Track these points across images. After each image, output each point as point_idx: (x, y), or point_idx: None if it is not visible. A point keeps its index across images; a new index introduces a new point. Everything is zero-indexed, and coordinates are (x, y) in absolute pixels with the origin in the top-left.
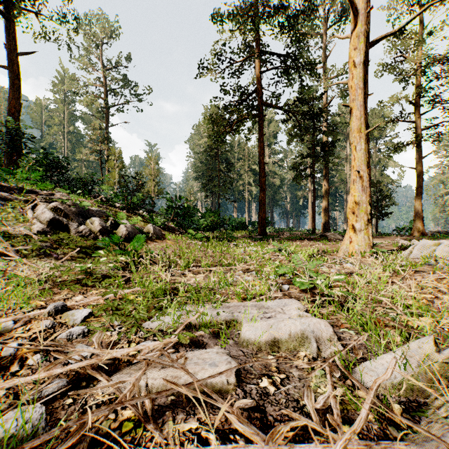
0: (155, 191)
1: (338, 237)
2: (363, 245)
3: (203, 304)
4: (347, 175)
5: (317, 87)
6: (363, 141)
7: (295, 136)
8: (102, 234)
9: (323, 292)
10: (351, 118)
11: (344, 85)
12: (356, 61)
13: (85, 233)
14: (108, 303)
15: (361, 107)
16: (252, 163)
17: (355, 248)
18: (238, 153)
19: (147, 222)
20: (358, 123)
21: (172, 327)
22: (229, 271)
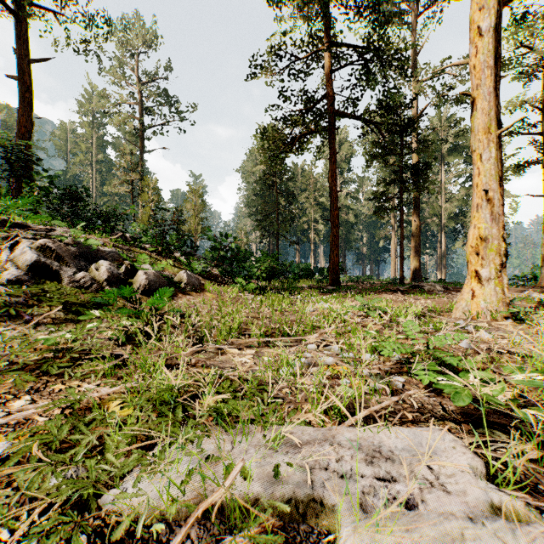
0: (198, 231)
1: (437, 288)
2: (494, 302)
3: (245, 436)
4: (442, 209)
5: (402, 97)
6: (494, 146)
7: (377, 157)
8: (110, 284)
9: (474, 396)
10: (473, 114)
11: (443, 88)
12: (482, 26)
13: (84, 283)
14: (49, 429)
15: (491, 95)
16: (319, 194)
17: (480, 306)
18: (301, 183)
19: (183, 268)
20: (485, 119)
21: (165, 511)
22: (294, 344)
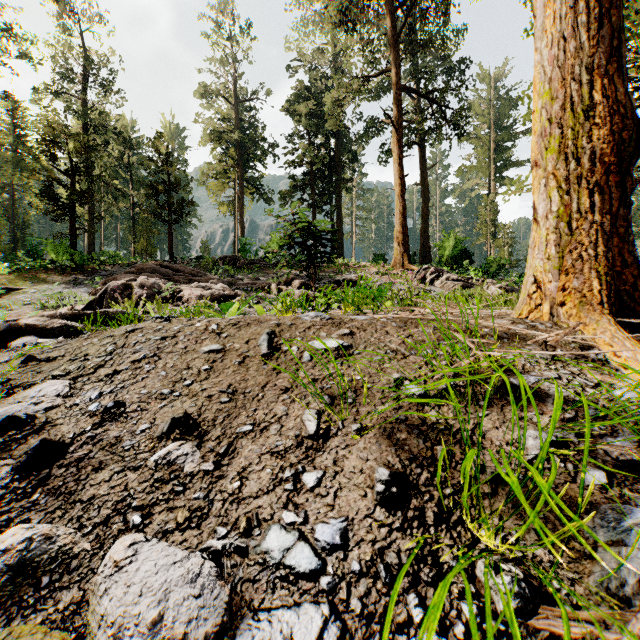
0: None
1: None
2: None
3: None
4: None
5: None
6: None
7: None
8: None
9: None
10: None
11: None
12: None
13: None
14: None
15: None
16: None
17: None
18: None
19: None
20: None
21: None
22: None
